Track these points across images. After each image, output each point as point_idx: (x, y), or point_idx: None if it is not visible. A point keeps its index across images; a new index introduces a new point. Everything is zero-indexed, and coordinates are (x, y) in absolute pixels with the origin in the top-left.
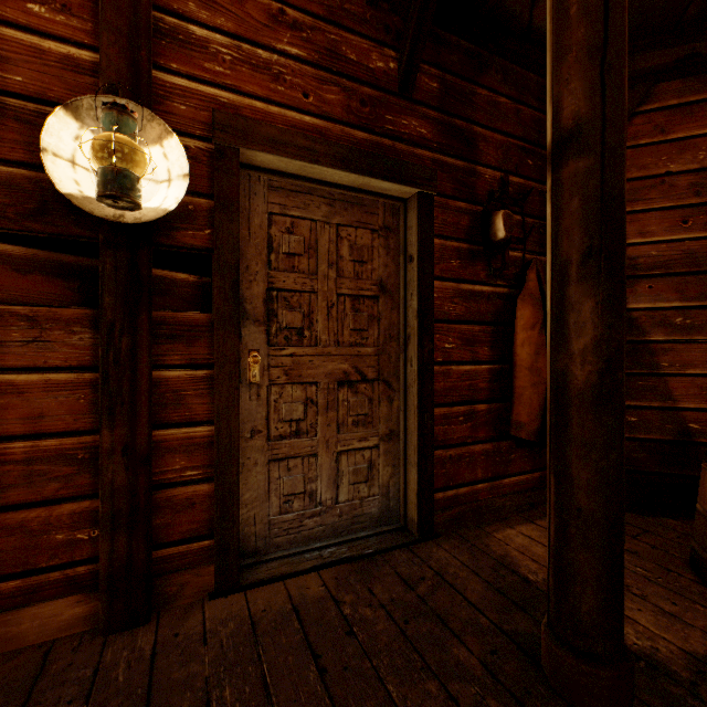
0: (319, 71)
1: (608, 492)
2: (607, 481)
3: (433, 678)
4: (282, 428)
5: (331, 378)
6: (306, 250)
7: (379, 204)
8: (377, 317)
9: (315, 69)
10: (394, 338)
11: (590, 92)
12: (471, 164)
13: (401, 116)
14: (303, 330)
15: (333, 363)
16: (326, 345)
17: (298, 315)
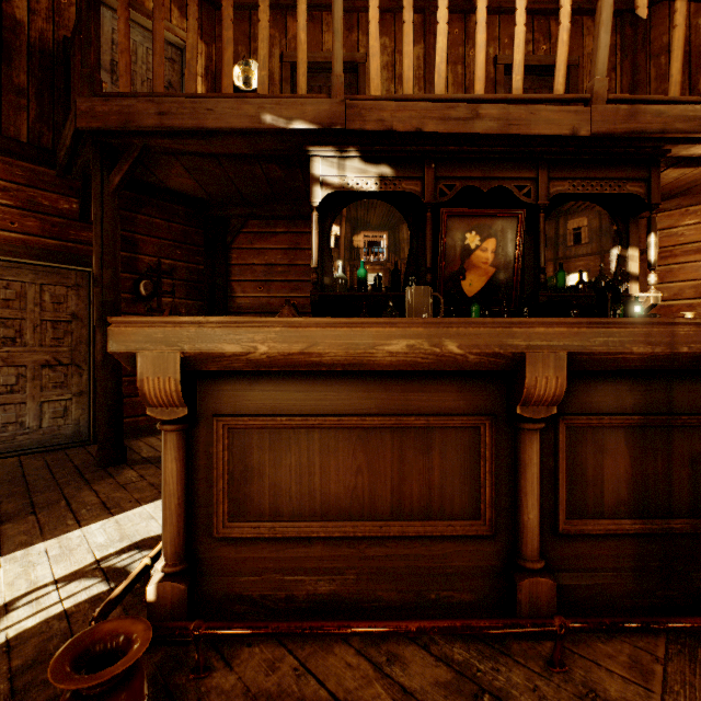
0: (23, 211)
1: (108, 395)
2: (107, 391)
3: (48, 469)
4: (1, 389)
5: (37, 363)
6: (19, 297)
7: (73, 273)
8: (71, 332)
9: (20, 210)
10: (84, 343)
11: (99, 267)
12: (134, 254)
13: (82, 231)
14: (16, 339)
15: (38, 356)
16: (33, 346)
17: (13, 331)
